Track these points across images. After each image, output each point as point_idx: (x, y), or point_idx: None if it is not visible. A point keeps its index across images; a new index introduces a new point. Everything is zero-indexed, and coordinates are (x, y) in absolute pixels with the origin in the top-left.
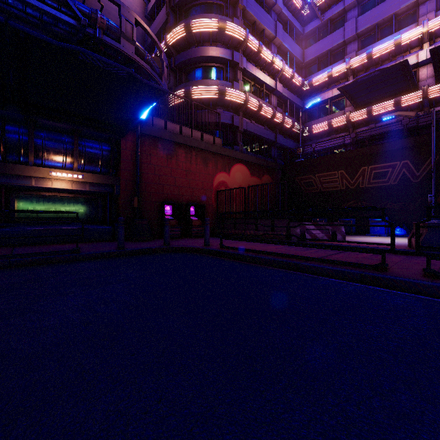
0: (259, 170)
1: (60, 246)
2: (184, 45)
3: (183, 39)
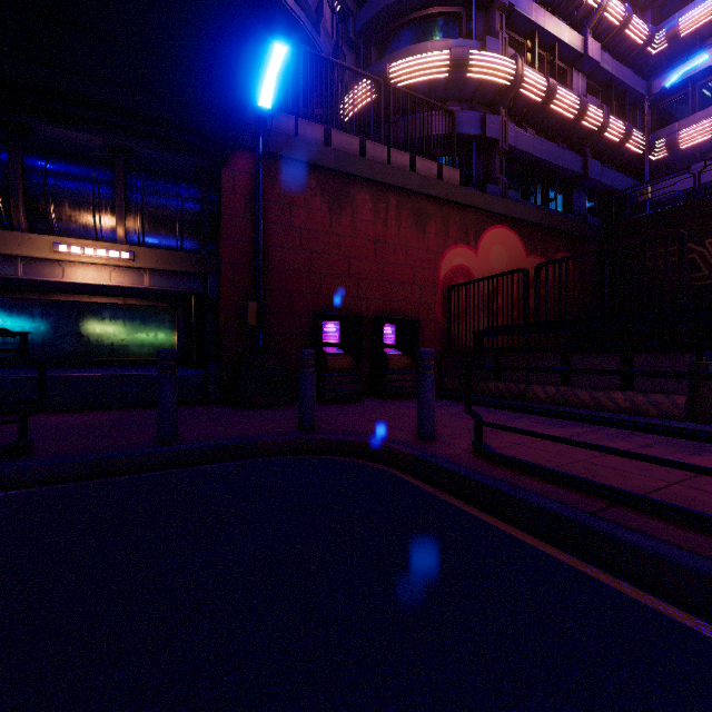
0: (546, 241)
1: (54, 421)
2: None
3: None
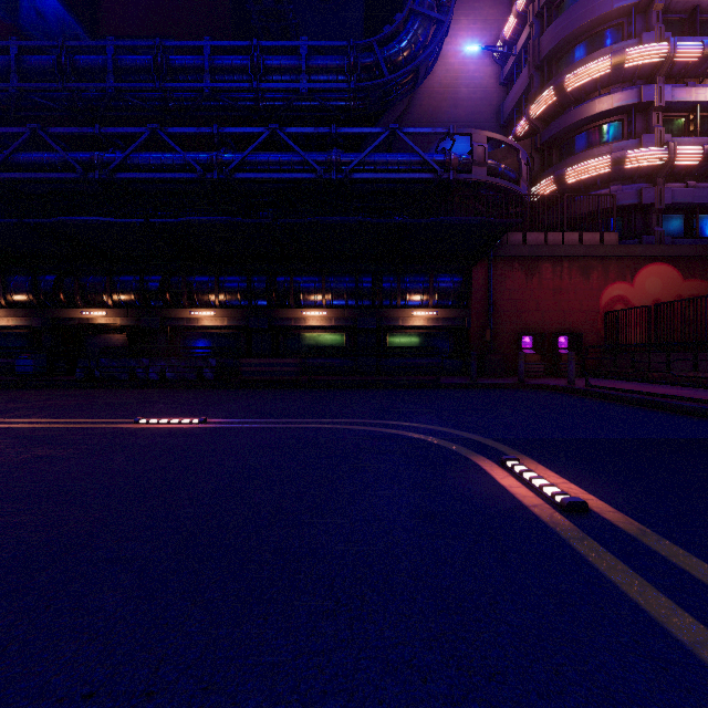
0: (706, 267)
1: (421, 377)
2: (555, 110)
3: (553, 105)
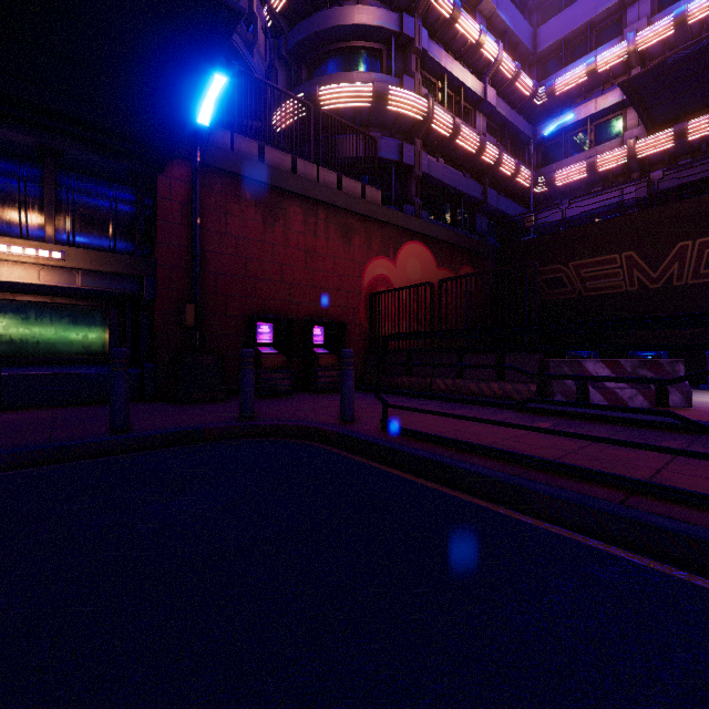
0: (453, 256)
1: None
2: (305, 9)
3: None
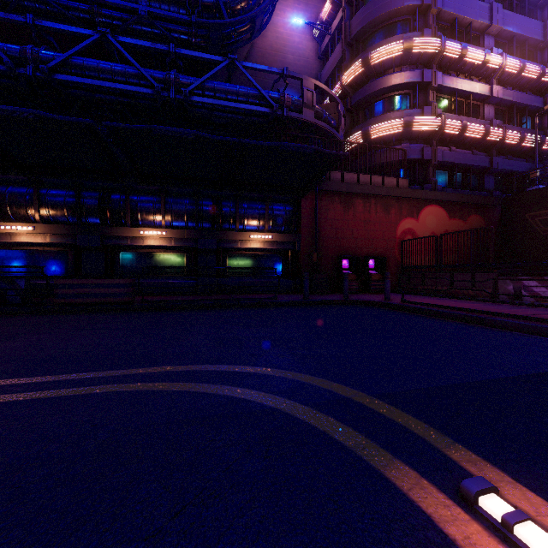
0: (462, 210)
1: (258, 295)
2: (362, 80)
3: (361, 75)
